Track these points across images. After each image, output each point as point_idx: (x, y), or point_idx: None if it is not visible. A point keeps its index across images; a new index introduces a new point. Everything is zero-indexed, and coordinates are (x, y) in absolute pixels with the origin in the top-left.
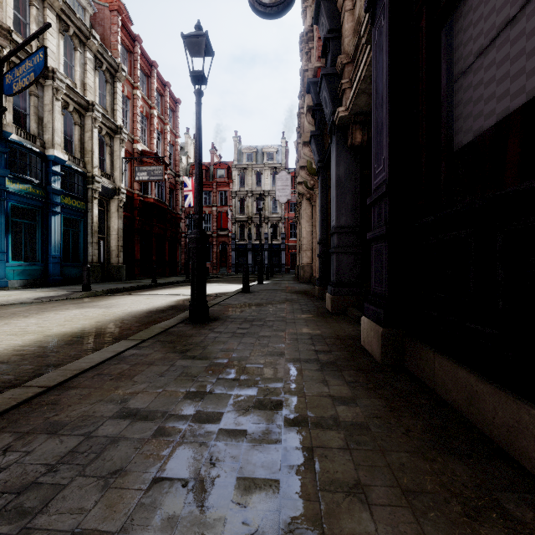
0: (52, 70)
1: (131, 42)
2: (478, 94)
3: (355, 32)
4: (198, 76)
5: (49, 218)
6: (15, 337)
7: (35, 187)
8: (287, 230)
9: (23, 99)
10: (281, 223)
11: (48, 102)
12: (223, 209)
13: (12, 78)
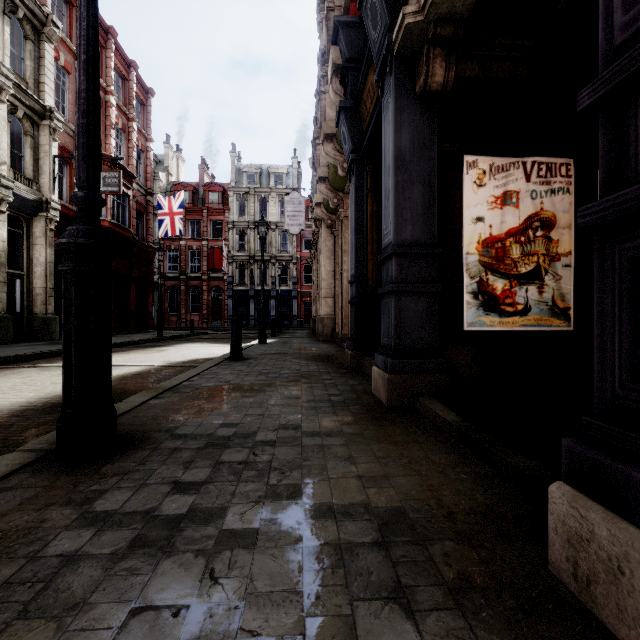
0: None
1: None
2: None
3: None
4: None
5: None
6: None
7: None
8: (299, 273)
9: None
10: (292, 264)
11: None
12: (217, 244)
13: None
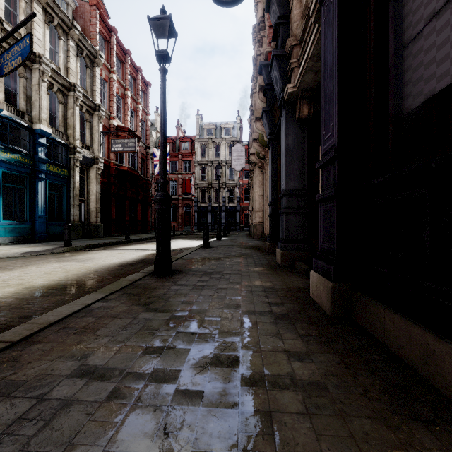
0: (38, 55)
1: (108, 32)
2: (429, 58)
3: (303, 16)
4: (163, 55)
5: (36, 183)
6: None
7: (24, 156)
8: (241, 194)
9: (13, 80)
10: (236, 188)
11: (35, 83)
12: (187, 176)
13: (3, 62)
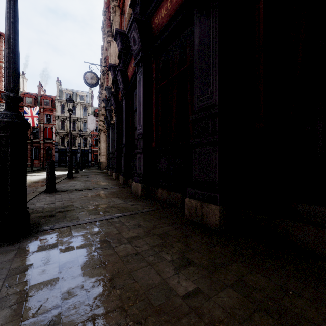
0: None
1: None
2: None
3: None
4: (70, 110)
5: None
6: None
7: None
8: (92, 141)
9: None
10: (89, 137)
11: None
12: (48, 126)
13: None
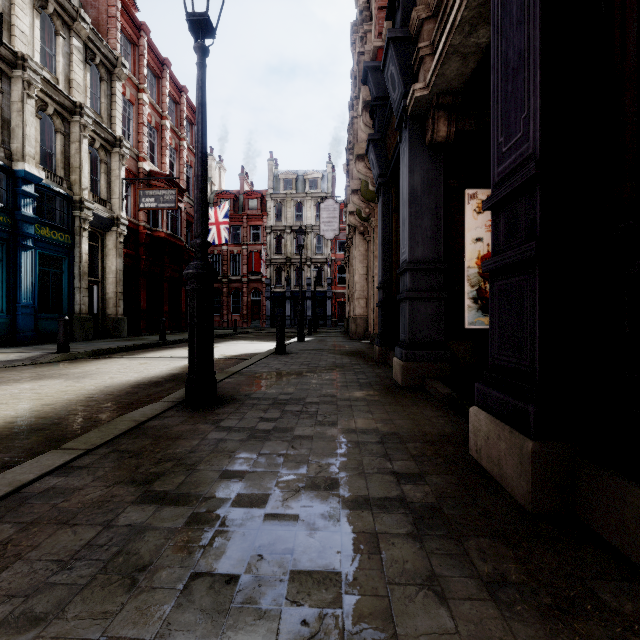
0: (21, 57)
1: (135, 31)
2: None
3: None
4: (200, 21)
5: (18, 254)
6: None
7: None
8: (334, 274)
9: None
10: (326, 266)
11: (16, 99)
12: (255, 248)
13: None
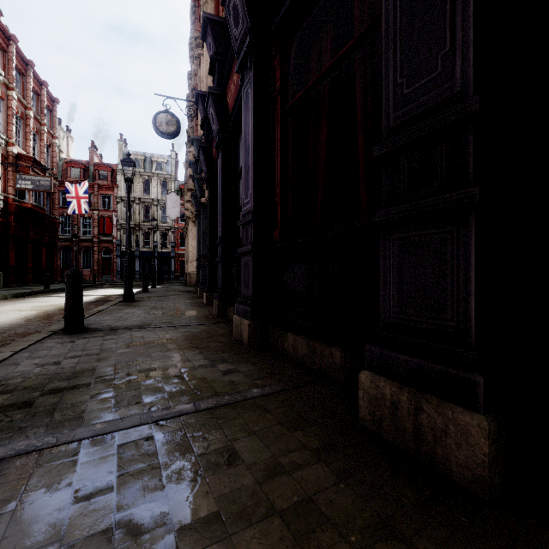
0: None
1: (6, 41)
2: None
3: None
4: (129, 180)
5: None
6: (27, 311)
7: None
8: (177, 239)
9: None
10: (171, 232)
11: None
12: (106, 213)
13: None
